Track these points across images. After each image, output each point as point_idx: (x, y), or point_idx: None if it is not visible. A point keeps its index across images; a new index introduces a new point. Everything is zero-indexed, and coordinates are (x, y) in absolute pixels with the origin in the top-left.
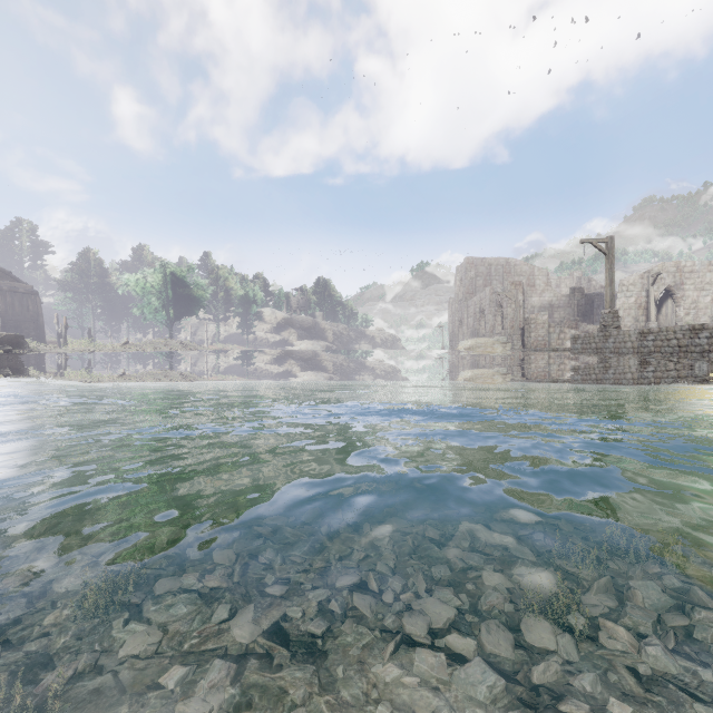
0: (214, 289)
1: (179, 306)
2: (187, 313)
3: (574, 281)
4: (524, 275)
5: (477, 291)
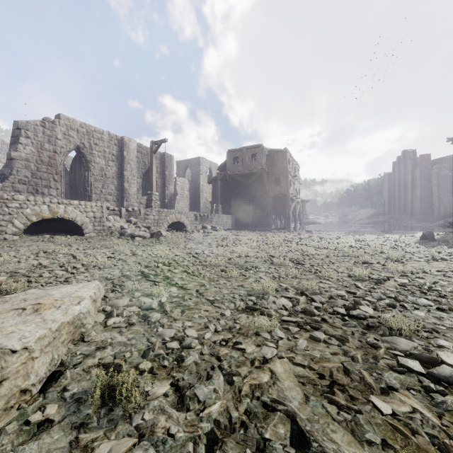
0: None
1: None
2: None
3: None
4: None
5: None
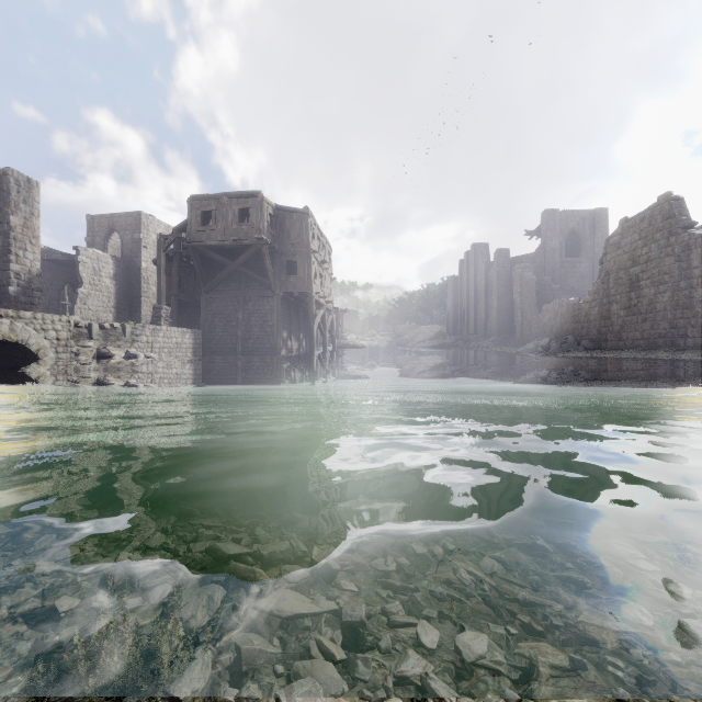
0: None
1: None
2: None
3: None
4: None
5: None
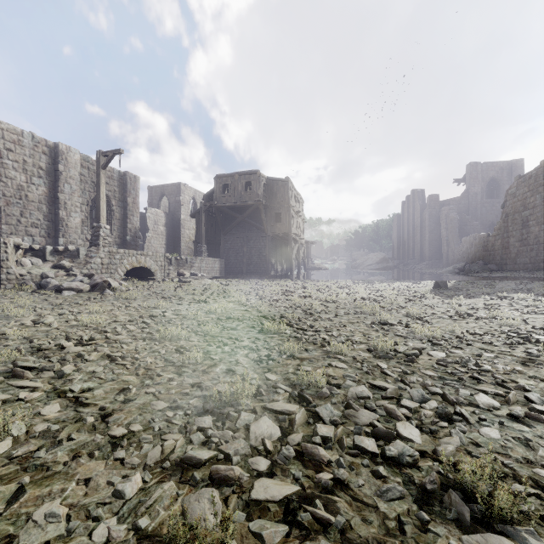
0: None
1: None
2: None
3: None
4: None
5: None
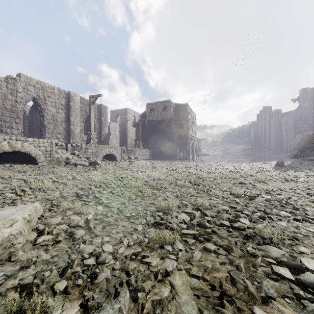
0: None
1: None
2: None
3: None
4: None
5: None
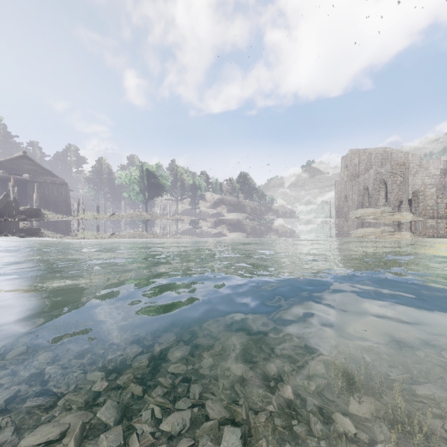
0: (174, 180)
1: (151, 191)
2: (156, 195)
3: (441, 164)
4: (399, 160)
5: (359, 174)
